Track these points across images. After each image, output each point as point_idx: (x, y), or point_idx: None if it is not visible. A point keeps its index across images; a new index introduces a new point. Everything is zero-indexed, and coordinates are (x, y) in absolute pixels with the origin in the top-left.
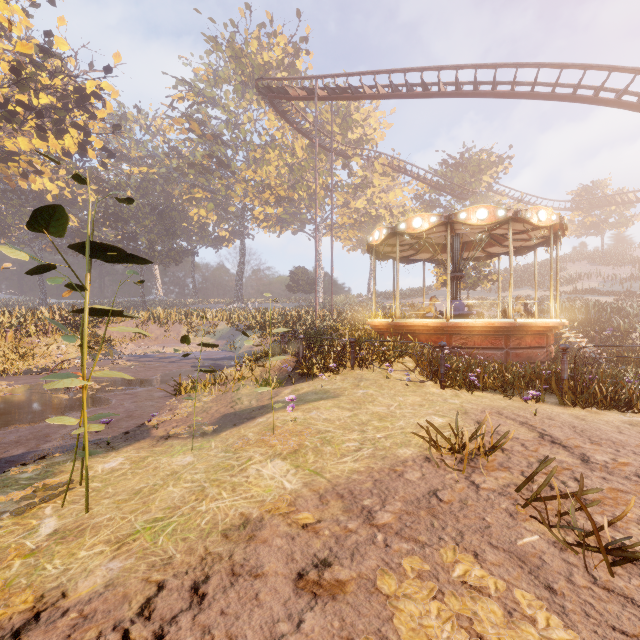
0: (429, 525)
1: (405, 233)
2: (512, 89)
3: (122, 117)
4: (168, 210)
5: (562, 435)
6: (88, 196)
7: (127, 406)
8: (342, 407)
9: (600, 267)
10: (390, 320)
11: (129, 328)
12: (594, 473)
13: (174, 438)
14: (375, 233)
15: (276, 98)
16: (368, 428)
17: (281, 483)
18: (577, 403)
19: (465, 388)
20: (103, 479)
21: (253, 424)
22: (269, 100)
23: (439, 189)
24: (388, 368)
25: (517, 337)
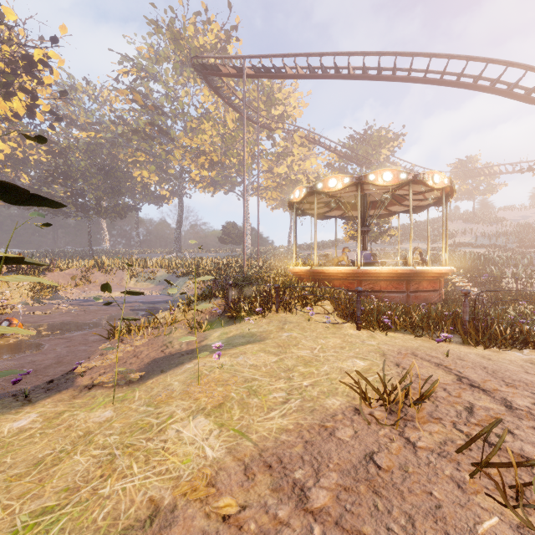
0: (372, 507)
1: (322, 192)
2: (409, 74)
3: (72, 87)
4: (114, 170)
5: (477, 377)
6: (39, 156)
7: (59, 351)
8: (268, 351)
9: (472, 225)
10: (309, 267)
11: (27, 277)
12: (523, 422)
13: (98, 387)
14: (296, 192)
15: (209, 74)
16: (294, 374)
17: (202, 449)
18: (481, 343)
19: (379, 329)
20: (5, 443)
21: (180, 371)
22: (203, 76)
23: (347, 159)
24: (309, 311)
25: (416, 282)
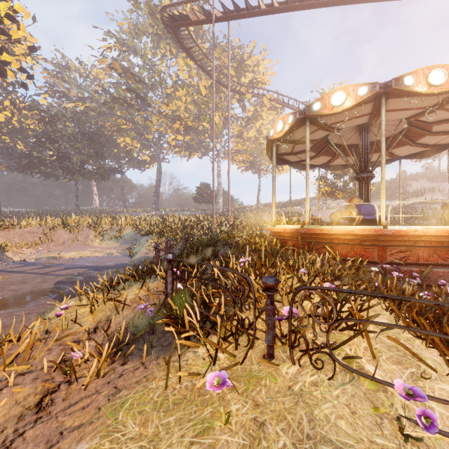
0: None
1: (319, 116)
2: None
3: (66, 66)
4: (97, 136)
5: None
6: (35, 126)
7: None
8: None
9: (438, 183)
10: (298, 226)
11: None
12: None
13: None
14: (277, 124)
15: (178, 26)
16: None
17: None
18: None
19: None
20: None
21: None
22: (173, 32)
23: None
24: (356, 347)
25: None
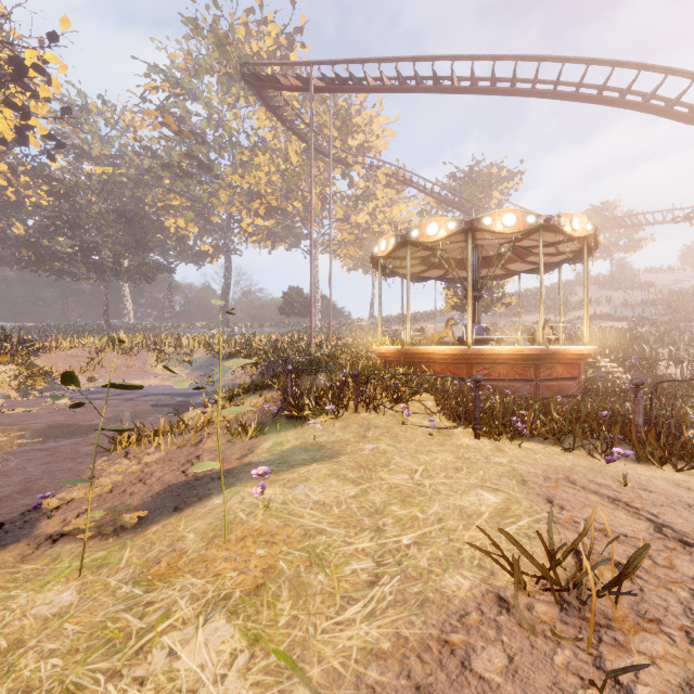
0: None
1: (418, 242)
2: (533, 86)
3: (83, 108)
4: (138, 218)
5: (686, 524)
6: (39, 199)
7: (30, 471)
8: (343, 476)
9: (610, 292)
10: (400, 347)
11: None
12: None
13: (69, 539)
14: (381, 242)
15: (265, 88)
16: (386, 522)
17: None
18: (668, 461)
19: (508, 437)
20: None
21: (203, 510)
22: (257, 91)
23: (447, 204)
24: (402, 409)
25: (548, 367)
